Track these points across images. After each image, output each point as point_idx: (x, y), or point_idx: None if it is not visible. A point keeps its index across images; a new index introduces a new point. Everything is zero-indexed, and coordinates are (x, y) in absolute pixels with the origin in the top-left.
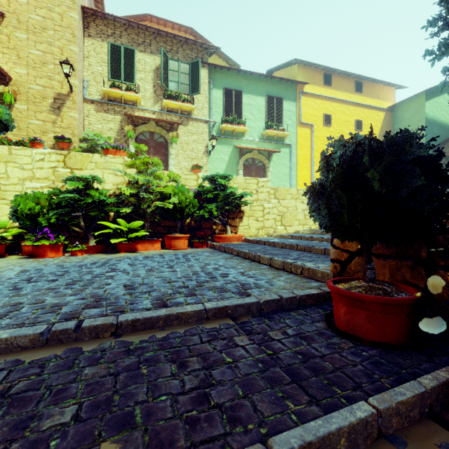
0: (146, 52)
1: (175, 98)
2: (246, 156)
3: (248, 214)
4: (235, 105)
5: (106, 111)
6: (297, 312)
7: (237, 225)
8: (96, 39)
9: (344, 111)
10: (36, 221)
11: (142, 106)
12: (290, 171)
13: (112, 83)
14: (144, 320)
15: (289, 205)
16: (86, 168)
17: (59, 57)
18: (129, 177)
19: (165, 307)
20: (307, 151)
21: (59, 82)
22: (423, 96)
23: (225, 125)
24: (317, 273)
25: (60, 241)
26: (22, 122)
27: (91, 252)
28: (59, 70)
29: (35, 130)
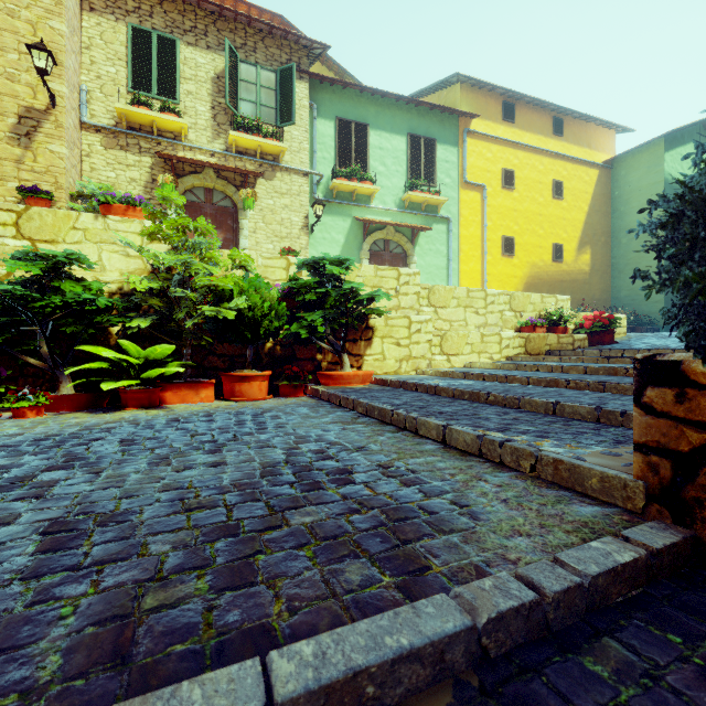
0: (198, 46)
1: (250, 130)
2: (375, 235)
3: (381, 333)
4: (356, 148)
5: (125, 147)
6: (603, 656)
7: (362, 353)
8: (105, 16)
9: (536, 165)
10: None
11: (191, 143)
12: (448, 263)
13: (134, 96)
14: None
15: (453, 317)
16: (64, 239)
17: (29, 39)
18: (148, 258)
19: (113, 676)
20: (476, 229)
21: (29, 86)
22: (661, 144)
23: (339, 182)
24: (586, 478)
25: None
26: None
27: (63, 409)
28: (30, 64)
29: None
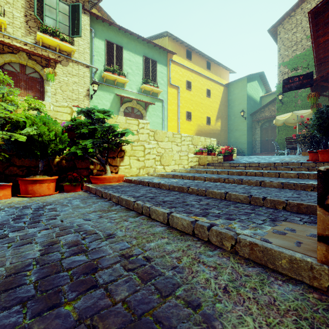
0: None
1: (52, 35)
2: (126, 104)
3: (129, 153)
4: (116, 58)
5: None
6: None
7: (118, 165)
8: None
9: (200, 81)
10: None
11: (9, 34)
12: (163, 121)
13: None
14: None
15: (166, 146)
16: None
17: None
18: None
19: None
20: (175, 107)
21: None
22: (246, 79)
23: (107, 74)
24: (277, 258)
25: None
26: None
27: None
28: None
29: None
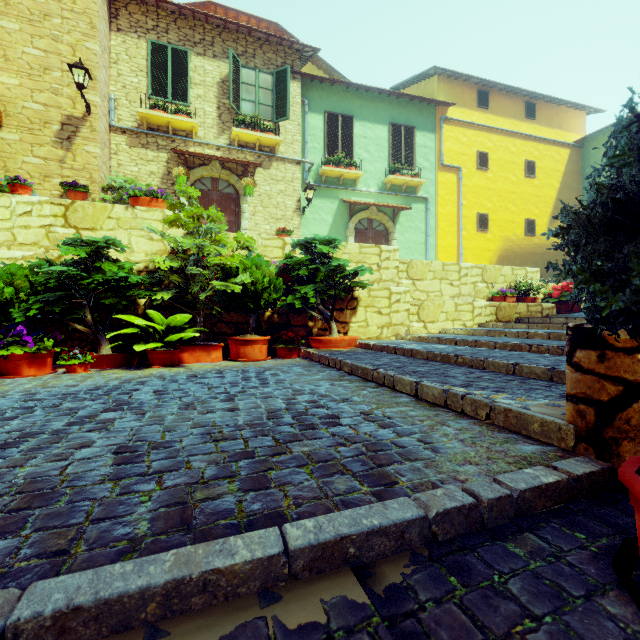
0: (206, 55)
1: (250, 126)
2: (359, 215)
3: (364, 303)
4: (342, 138)
5: (145, 145)
6: (522, 543)
7: (348, 321)
8: (129, 35)
9: (509, 147)
10: (9, 313)
11: (200, 139)
12: (427, 239)
13: (153, 101)
14: (98, 607)
15: (430, 288)
16: (102, 227)
17: (69, 59)
18: (169, 241)
19: (183, 534)
20: (452, 208)
21: (69, 98)
22: None
23: (327, 169)
24: (529, 423)
25: (47, 348)
26: (11, 160)
27: (103, 367)
28: (70, 80)
29: (32, 172)
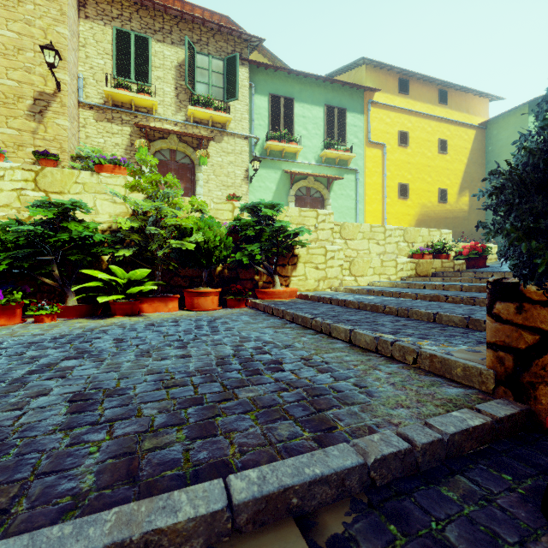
0: (165, 42)
1: (204, 105)
2: (299, 184)
3: (304, 259)
4: (284, 117)
5: (111, 120)
6: (455, 486)
7: (289, 275)
8: (96, 22)
9: (425, 127)
10: None
11: (160, 115)
12: (356, 204)
13: (118, 81)
14: None
15: (359, 247)
16: (69, 191)
17: (41, 41)
18: (130, 204)
19: (128, 488)
20: (378, 178)
21: (41, 76)
22: (525, 109)
23: (271, 143)
24: (453, 368)
25: (16, 300)
26: None
27: (69, 316)
28: (42, 60)
29: (6, 142)
